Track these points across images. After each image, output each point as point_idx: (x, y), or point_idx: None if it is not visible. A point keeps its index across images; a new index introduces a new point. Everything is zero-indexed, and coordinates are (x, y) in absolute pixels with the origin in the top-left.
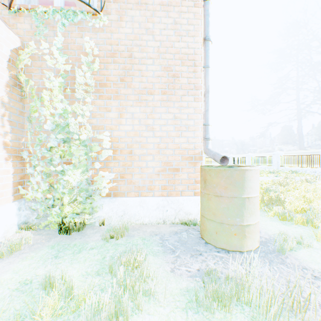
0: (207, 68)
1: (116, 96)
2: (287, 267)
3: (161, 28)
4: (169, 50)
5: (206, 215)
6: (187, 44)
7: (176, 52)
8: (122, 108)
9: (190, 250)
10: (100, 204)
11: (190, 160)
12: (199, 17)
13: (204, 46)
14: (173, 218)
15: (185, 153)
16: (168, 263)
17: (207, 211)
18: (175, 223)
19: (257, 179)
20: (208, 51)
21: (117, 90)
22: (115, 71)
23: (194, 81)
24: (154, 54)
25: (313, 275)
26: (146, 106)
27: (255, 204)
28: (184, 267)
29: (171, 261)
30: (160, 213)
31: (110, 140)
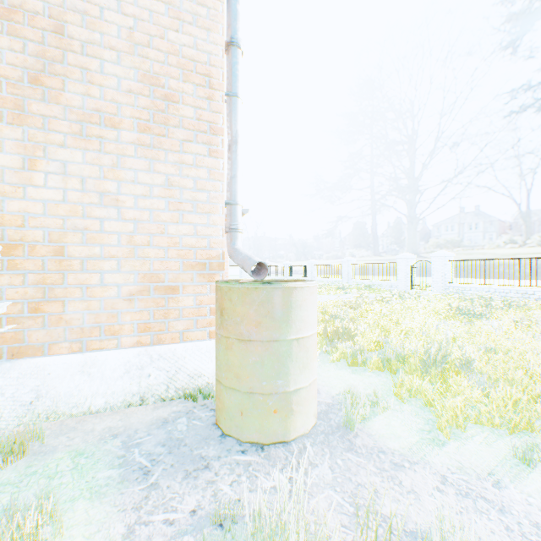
0: (235, 99)
1: (17, 114)
2: (357, 455)
3: None
4: (156, 42)
5: (224, 379)
6: (196, 41)
7: (171, 50)
8: (34, 146)
9: (186, 461)
10: None
11: (201, 269)
12: None
13: (230, 55)
14: (164, 389)
15: (190, 255)
16: (125, 511)
17: (226, 371)
18: (168, 399)
19: (312, 305)
20: (236, 66)
21: (20, 102)
22: (13, 55)
23: (209, 117)
24: (120, 42)
25: (393, 462)
26: (102, 150)
27: (310, 349)
28: (162, 512)
29: (133, 503)
30: (134, 383)
31: None
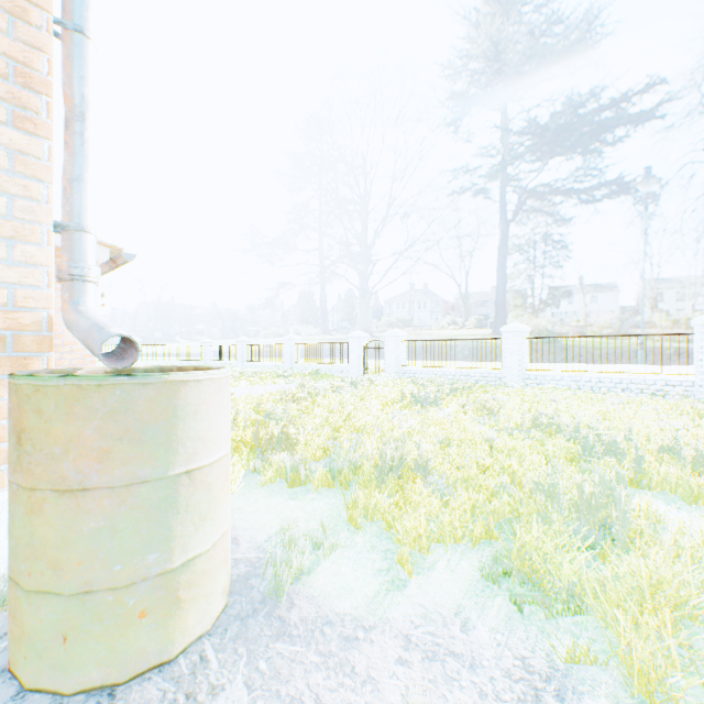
0: (81, 37)
1: None
2: (293, 641)
3: None
4: None
5: (24, 577)
6: None
7: None
8: None
9: None
10: None
11: None
12: None
13: None
14: None
15: None
16: None
17: (30, 559)
18: None
19: (220, 409)
20: None
21: None
22: None
23: (13, 48)
24: None
25: (344, 636)
26: None
27: (215, 485)
28: None
29: None
30: None
31: None
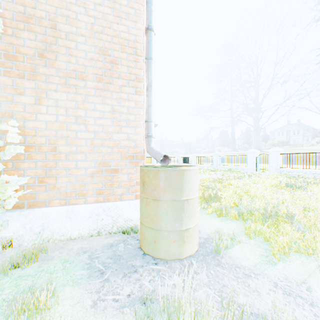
0: (150, 61)
1: (32, 74)
2: (223, 268)
3: (96, 2)
4: (106, 30)
5: (144, 222)
6: (128, 29)
7: (114, 35)
8: (41, 91)
9: (124, 268)
10: (3, 220)
11: (131, 159)
12: (141, 2)
13: (147, 36)
14: (111, 227)
15: (125, 151)
16: (91, 293)
17: (146, 217)
18: (113, 233)
19: (196, 180)
20: (151, 42)
21: (34, 67)
22: (30, 42)
23: (135, 72)
24: (86, 32)
25: (244, 273)
26: (77, 92)
27: (194, 206)
28: (111, 295)
29: (96, 289)
30: (94, 223)
31: (22, 133)
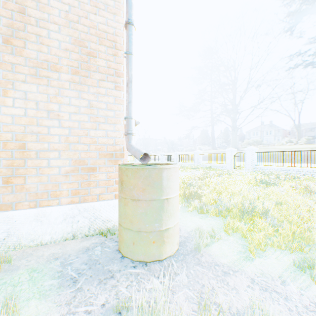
0: (131, 55)
1: None
2: (202, 267)
3: None
4: (82, 20)
5: (123, 223)
6: (107, 20)
7: (92, 25)
8: (6, 81)
9: (99, 273)
10: None
11: (110, 157)
12: None
13: (127, 29)
14: (87, 229)
15: (103, 149)
16: (61, 306)
17: (124, 218)
18: (89, 235)
19: (176, 178)
20: (131, 36)
21: None
22: None
23: (115, 66)
24: (60, 19)
25: (223, 271)
26: (49, 85)
27: (174, 205)
28: (84, 306)
29: (66, 300)
30: (69, 226)
31: None
